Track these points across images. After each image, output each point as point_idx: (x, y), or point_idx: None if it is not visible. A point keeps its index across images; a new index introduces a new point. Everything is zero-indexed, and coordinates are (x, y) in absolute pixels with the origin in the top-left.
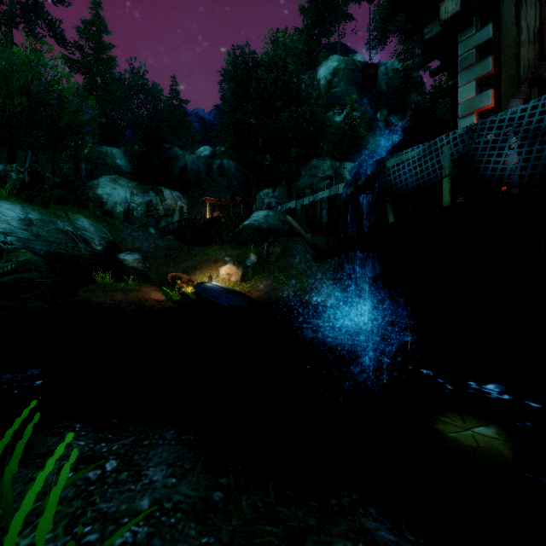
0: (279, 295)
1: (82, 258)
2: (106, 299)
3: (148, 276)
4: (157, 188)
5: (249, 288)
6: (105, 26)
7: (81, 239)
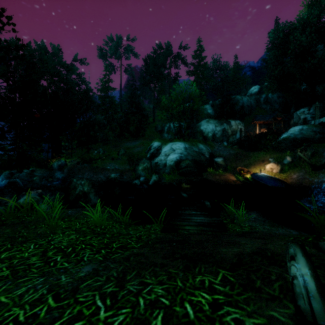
0: (308, 182)
1: (202, 161)
2: (212, 178)
3: (226, 168)
4: (227, 121)
5: (285, 177)
6: (203, 49)
7: (201, 153)
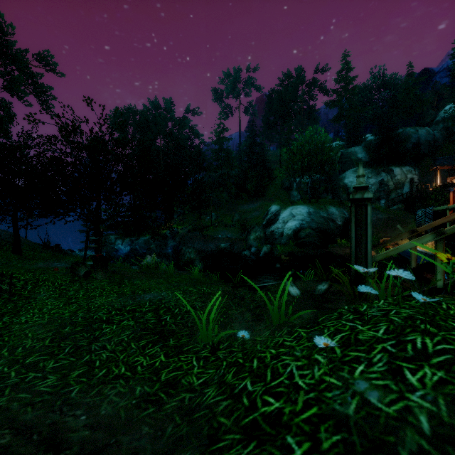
0: None
1: (330, 229)
2: (340, 252)
3: None
4: (387, 168)
5: None
6: (350, 68)
7: (331, 219)
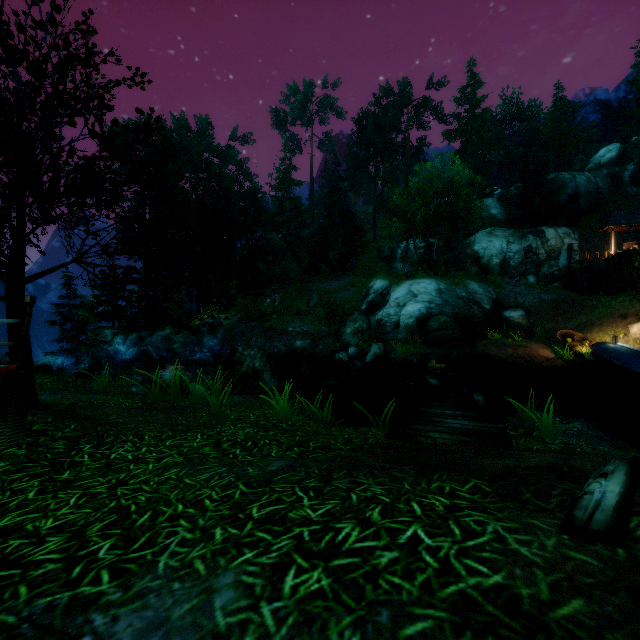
0: None
1: (476, 317)
2: (498, 353)
3: (532, 332)
4: (537, 229)
5: None
6: (479, 83)
7: (473, 301)
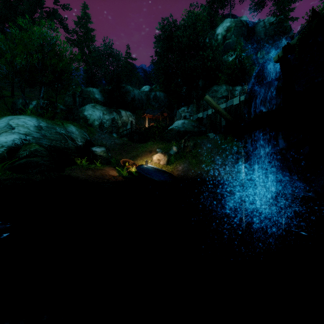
0: (192, 174)
1: (69, 149)
2: (81, 175)
3: (110, 161)
4: (117, 110)
5: (172, 169)
6: (89, 18)
7: (70, 138)
